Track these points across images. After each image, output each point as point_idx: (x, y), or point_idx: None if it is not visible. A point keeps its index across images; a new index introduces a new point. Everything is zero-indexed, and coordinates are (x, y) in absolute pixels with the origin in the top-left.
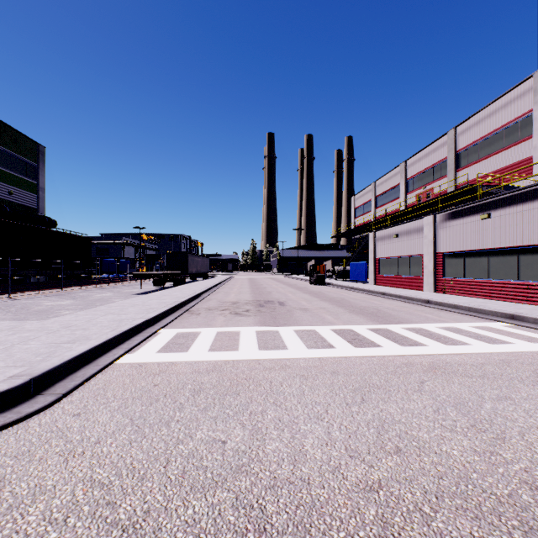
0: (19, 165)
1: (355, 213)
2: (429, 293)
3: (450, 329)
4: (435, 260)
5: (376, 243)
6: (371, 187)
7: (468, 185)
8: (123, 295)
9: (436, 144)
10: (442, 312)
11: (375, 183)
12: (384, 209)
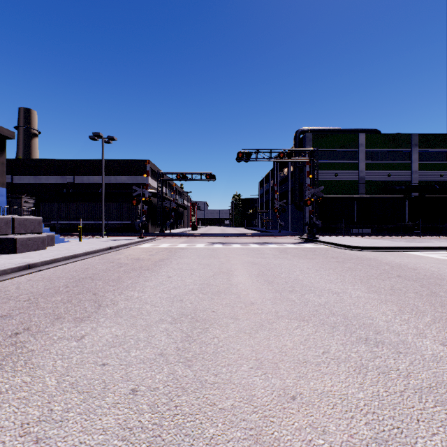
0: None
1: None
2: None
3: None
4: None
5: None
6: None
7: None
8: None
9: None
10: None
11: None
12: None
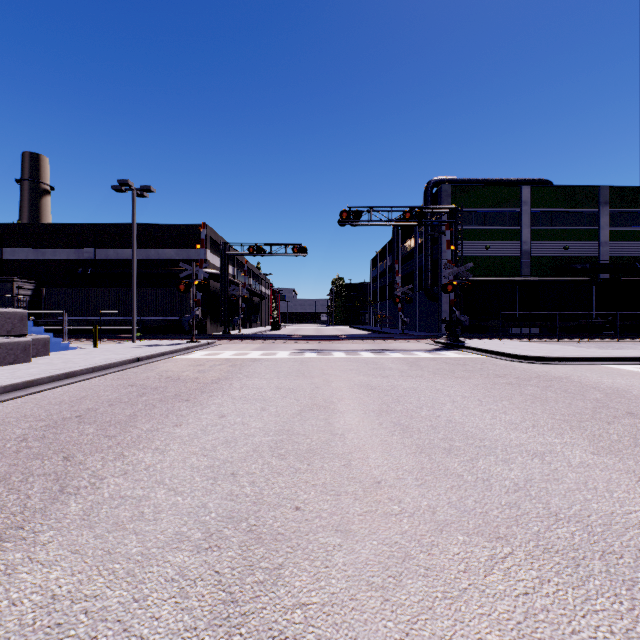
0: None
1: None
2: None
3: None
4: None
5: None
6: None
7: None
8: None
9: None
10: None
11: None
12: None
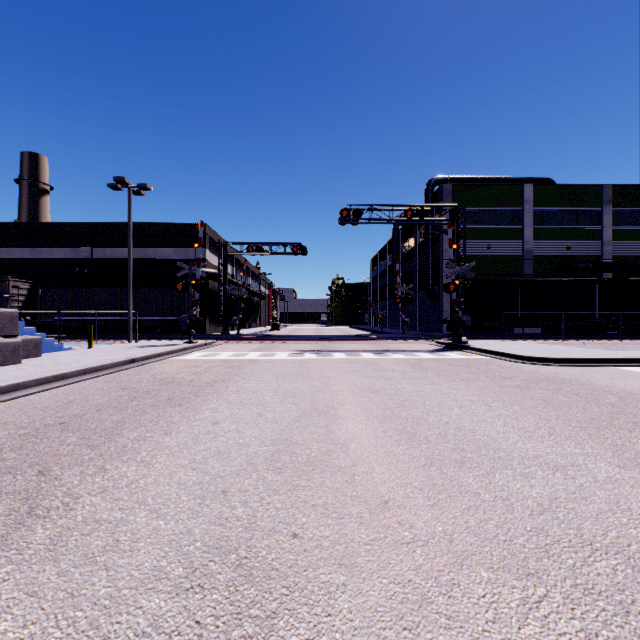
0: None
1: None
2: None
3: None
4: None
5: None
6: None
7: None
8: None
9: None
10: None
11: None
12: None
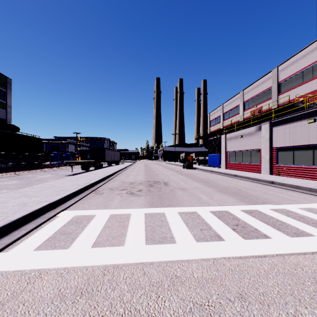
0: None
1: (210, 123)
2: (268, 175)
3: (313, 211)
4: (271, 152)
5: (226, 141)
6: (221, 107)
7: (289, 102)
8: (58, 176)
9: (264, 78)
10: (288, 191)
11: (223, 105)
12: (229, 121)
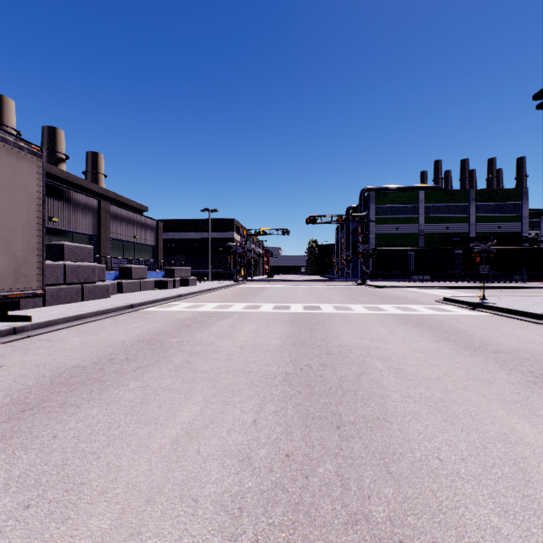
0: (506, 208)
1: None
2: None
3: None
4: None
5: None
6: None
7: None
8: None
9: None
10: None
11: None
12: None
